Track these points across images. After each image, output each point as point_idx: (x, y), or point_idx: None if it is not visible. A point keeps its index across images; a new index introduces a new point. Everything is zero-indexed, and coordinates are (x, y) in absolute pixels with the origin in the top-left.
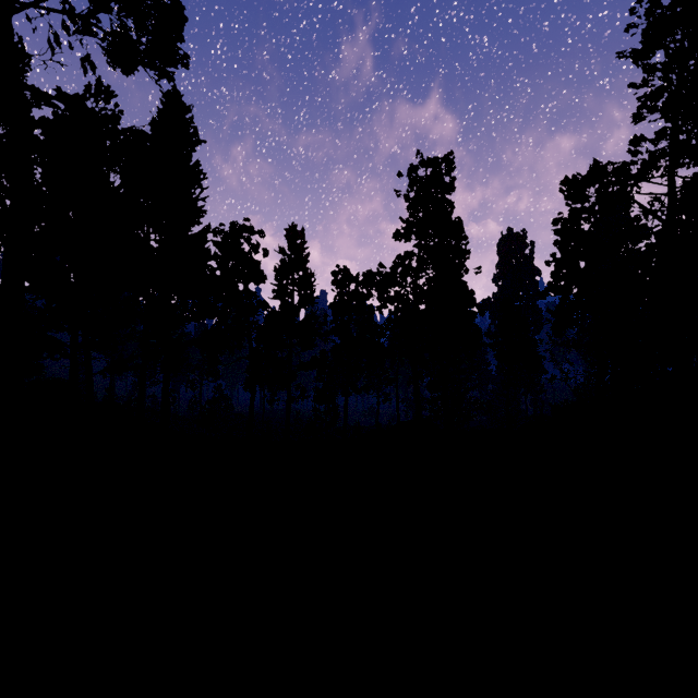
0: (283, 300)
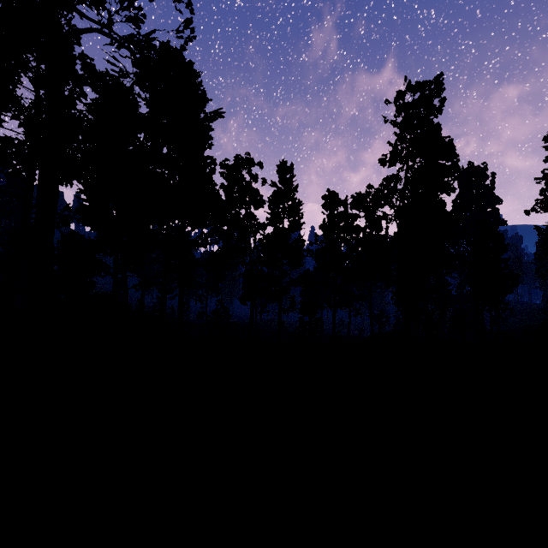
0: (275, 225)
